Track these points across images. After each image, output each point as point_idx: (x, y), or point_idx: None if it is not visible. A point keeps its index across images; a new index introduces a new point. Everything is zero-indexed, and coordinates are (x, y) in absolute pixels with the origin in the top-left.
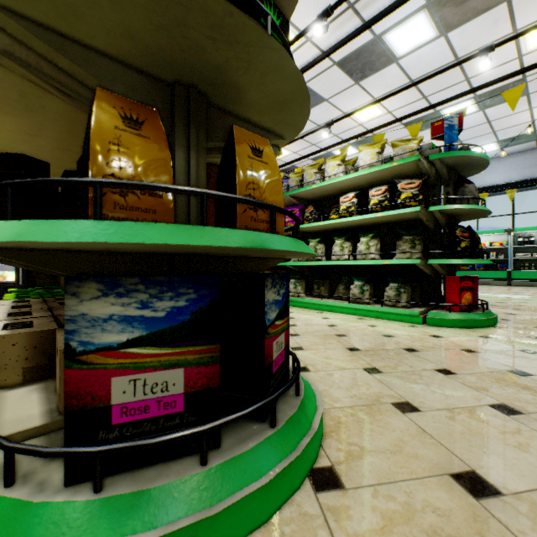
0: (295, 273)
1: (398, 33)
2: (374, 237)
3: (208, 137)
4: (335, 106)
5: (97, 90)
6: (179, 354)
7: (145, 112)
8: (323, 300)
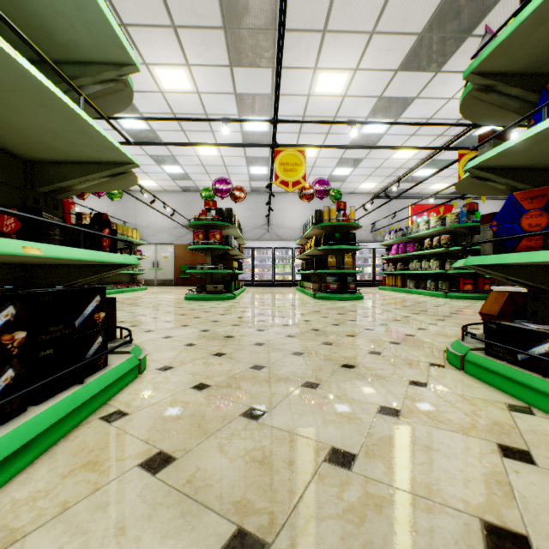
0: (410, 277)
1: (483, 131)
2: (435, 260)
3: (342, 254)
4: None
5: (328, 255)
6: (336, 283)
7: (333, 255)
8: (417, 290)
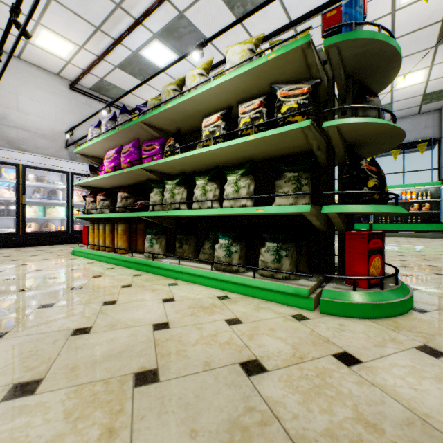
0: (153, 227)
1: None
2: (246, 175)
3: None
4: (219, 51)
5: None
6: None
7: None
8: (181, 265)
